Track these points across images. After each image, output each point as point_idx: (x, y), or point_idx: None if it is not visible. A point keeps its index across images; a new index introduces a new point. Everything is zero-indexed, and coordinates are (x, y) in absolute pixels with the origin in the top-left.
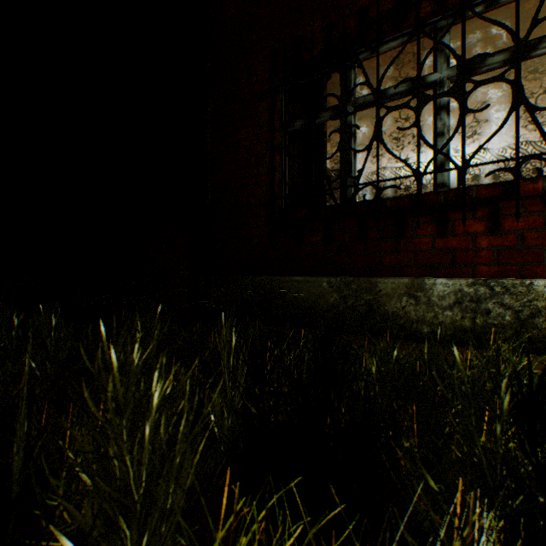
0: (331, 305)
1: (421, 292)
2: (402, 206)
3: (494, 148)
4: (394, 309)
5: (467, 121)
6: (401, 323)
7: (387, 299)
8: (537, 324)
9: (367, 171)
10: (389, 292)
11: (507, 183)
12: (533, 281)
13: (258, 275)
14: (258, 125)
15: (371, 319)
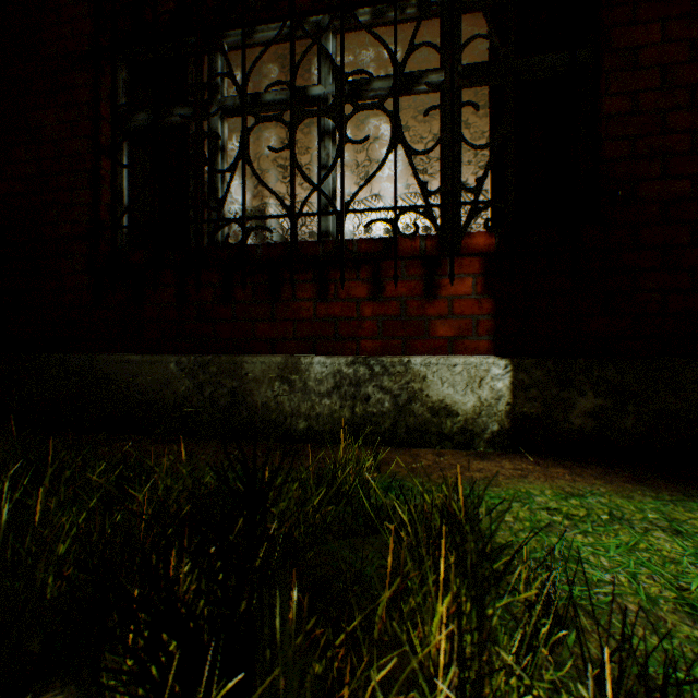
0: (183, 398)
1: (297, 374)
2: (276, 256)
3: (434, 212)
4: (265, 399)
5: (402, 174)
6: (274, 418)
7: (257, 386)
8: (415, 410)
9: (303, 218)
10: (259, 375)
11: (388, 238)
12: (412, 358)
13: (72, 353)
14: (75, 107)
15: (237, 415)
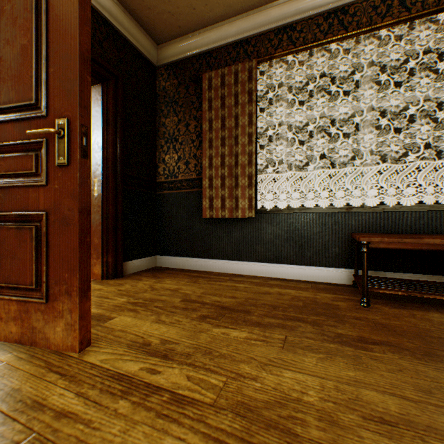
0: None
1: None
2: None
3: None
4: None
5: None
6: None
7: None
8: None
9: None
10: None
11: None
12: None
13: None
14: None
15: None
